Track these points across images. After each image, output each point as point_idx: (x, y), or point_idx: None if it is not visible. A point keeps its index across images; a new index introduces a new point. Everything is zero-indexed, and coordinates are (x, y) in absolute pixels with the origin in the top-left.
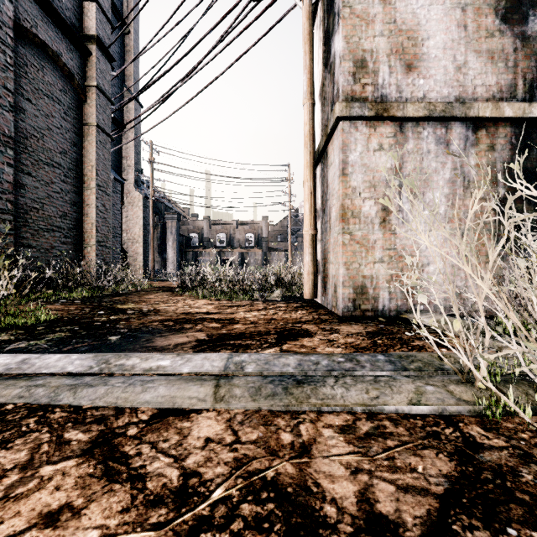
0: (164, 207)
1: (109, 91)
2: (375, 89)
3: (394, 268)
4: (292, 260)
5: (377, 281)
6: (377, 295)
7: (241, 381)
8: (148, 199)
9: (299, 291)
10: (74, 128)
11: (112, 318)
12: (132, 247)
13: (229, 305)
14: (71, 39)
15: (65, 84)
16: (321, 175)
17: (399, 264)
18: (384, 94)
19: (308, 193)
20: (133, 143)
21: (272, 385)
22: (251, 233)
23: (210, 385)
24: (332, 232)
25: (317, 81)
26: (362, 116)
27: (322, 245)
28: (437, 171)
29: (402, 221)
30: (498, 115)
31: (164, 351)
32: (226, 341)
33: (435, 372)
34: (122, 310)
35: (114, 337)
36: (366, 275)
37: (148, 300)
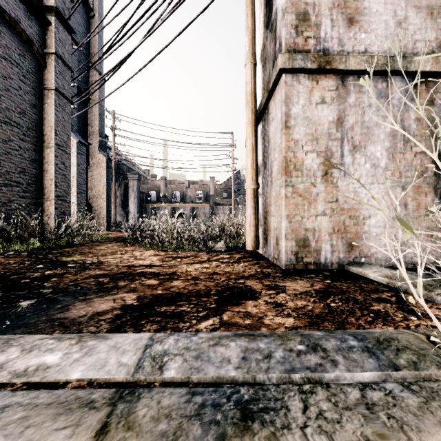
0: (127, 169)
1: (69, 60)
2: (317, 42)
3: (336, 221)
4: (235, 213)
5: (320, 234)
6: (319, 248)
7: (149, 409)
8: (111, 160)
9: (242, 242)
10: (33, 91)
11: (46, 273)
12: (97, 202)
13: (174, 257)
14: (30, 7)
15: (24, 49)
16: (262, 133)
17: (341, 217)
18: (326, 47)
19: (250, 149)
20: (98, 112)
21: (198, 427)
22: (200, 191)
23: (90, 429)
24: (274, 185)
25: (258, 45)
26: (305, 68)
27: (263, 199)
28: (378, 125)
29: (344, 174)
30: (438, 69)
31: (69, 329)
32: (157, 306)
33: (439, 372)
34: (63, 264)
35: (26, 302)
36: (308, 228)
37: (97, 252)
